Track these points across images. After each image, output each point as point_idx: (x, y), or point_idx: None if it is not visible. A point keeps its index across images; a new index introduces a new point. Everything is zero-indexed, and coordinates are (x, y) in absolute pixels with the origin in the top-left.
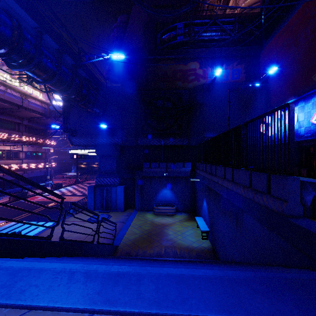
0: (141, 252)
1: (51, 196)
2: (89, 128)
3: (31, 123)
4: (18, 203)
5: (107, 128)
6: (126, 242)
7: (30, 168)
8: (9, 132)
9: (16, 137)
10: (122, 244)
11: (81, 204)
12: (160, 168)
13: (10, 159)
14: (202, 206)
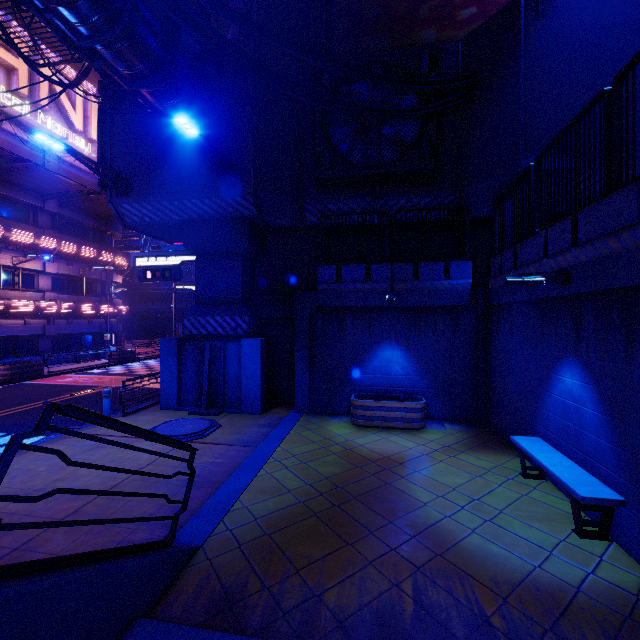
0: (298, 598)
1: (98, 375)
2: (164, 169)
3: (66, 210)
4: (12, 387)
5: (205, 146)
6: (237, 527)
7: (64, 314)
8: (9, 225)
9: (25, 235)
10: (217, 539)
11: (156, 393)
12: (372, 283)
13: (13, 288)
14: (540, 394)
